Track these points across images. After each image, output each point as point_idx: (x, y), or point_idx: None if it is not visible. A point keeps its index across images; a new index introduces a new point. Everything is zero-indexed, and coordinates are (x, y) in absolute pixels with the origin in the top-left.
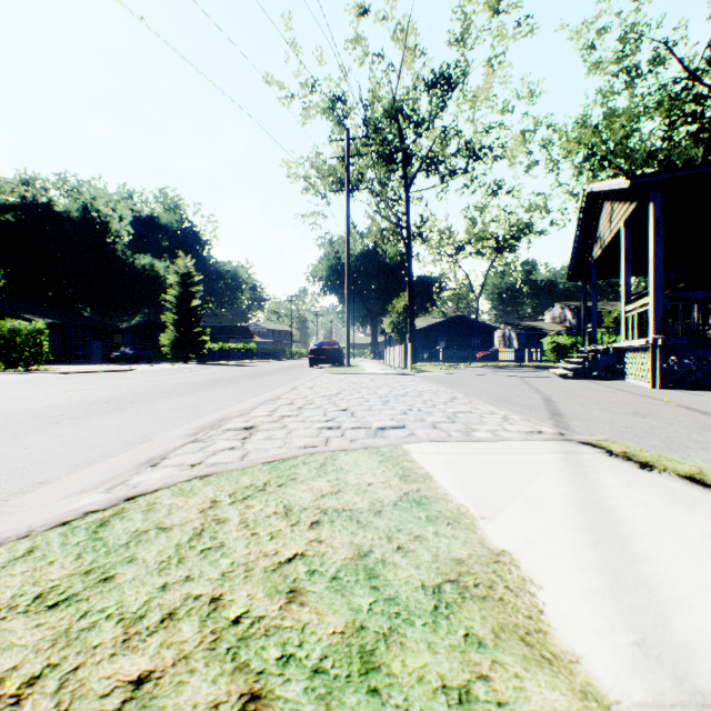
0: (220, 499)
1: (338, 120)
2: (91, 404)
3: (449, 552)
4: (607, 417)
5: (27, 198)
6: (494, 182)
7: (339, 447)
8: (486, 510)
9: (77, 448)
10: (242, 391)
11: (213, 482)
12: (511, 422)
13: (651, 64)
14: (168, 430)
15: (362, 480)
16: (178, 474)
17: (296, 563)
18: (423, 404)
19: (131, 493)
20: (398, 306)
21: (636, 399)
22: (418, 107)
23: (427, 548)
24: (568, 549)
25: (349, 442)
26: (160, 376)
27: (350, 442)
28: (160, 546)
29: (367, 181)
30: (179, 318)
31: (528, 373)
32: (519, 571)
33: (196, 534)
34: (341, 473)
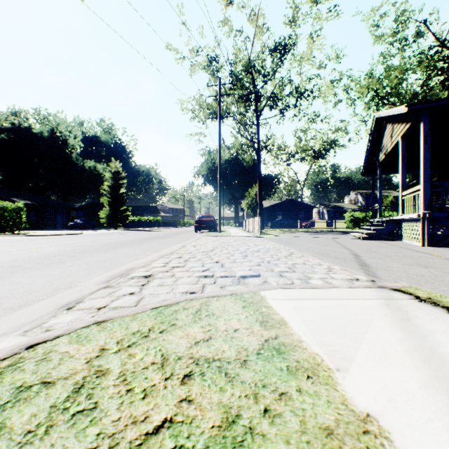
0: (108, 347)
1: (213, 73)
2: (43, 258)
3: (316, 418)
4: (400, 267)
5: (15, 124)
6: (314, 113)
7: (212, 293)
8: (338, 360)
9: (17, 293)
10: (148, 248)
11: (107, 328)
12: (334, 271)
13: (415, 37)
14: (89, 278)
15: (229, 326)
16: (81, 320)
17: (162, 435)
18: (271, 258)
19: (34, 340)
20: (251, 192)
21: (414, 254)
22: (265, 64)
23: (293, 411)
24: (431, 413)
25: (219, 288)
26: (97, 237)
27: (220, 288)
28: (34, 408)
29: (232, 113)
30: (111, 200)
31: (336, 236)
32: (394, 448)
33: (74, 392)
34: (212, 319)
